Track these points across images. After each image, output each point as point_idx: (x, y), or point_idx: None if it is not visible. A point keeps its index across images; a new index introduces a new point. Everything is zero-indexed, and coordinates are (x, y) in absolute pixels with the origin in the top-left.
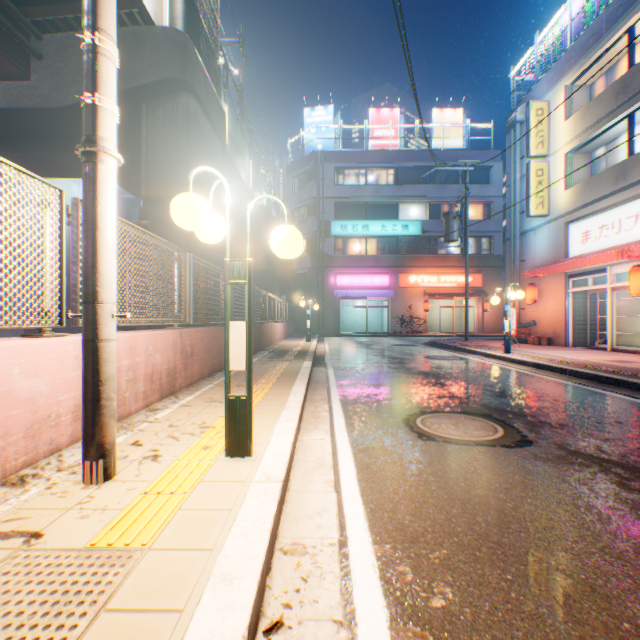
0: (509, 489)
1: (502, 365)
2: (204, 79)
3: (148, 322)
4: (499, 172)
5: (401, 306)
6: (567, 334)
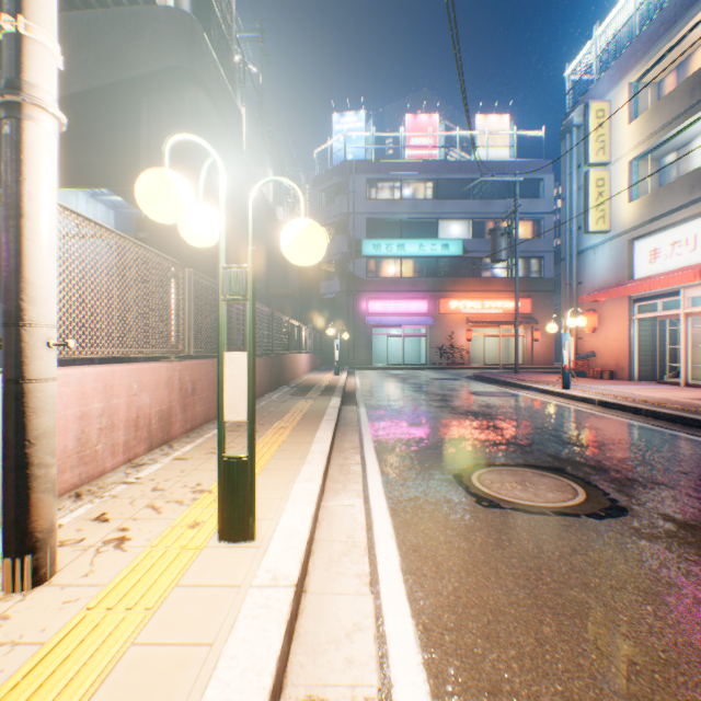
0: (616, 588)
1: (562, 403)
2: (215, 71)
3: (130, 353)
4: (550, 185)
5: (441, 335)
6: (632, 367)
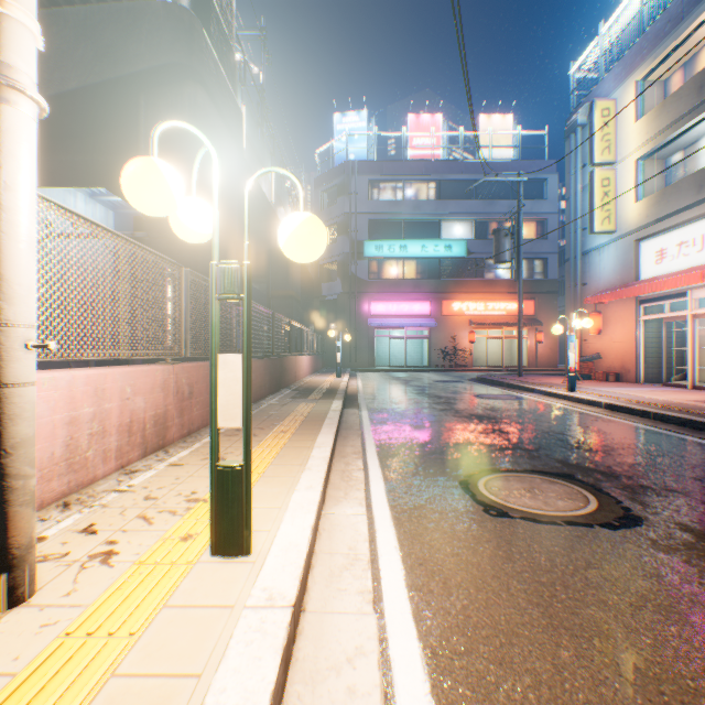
0: (636, 607)
1: (568, 406)
2: (215, 67)
3: (123, 355)
4: (554, 185)
5: (444, 337)
6: (638, 369)
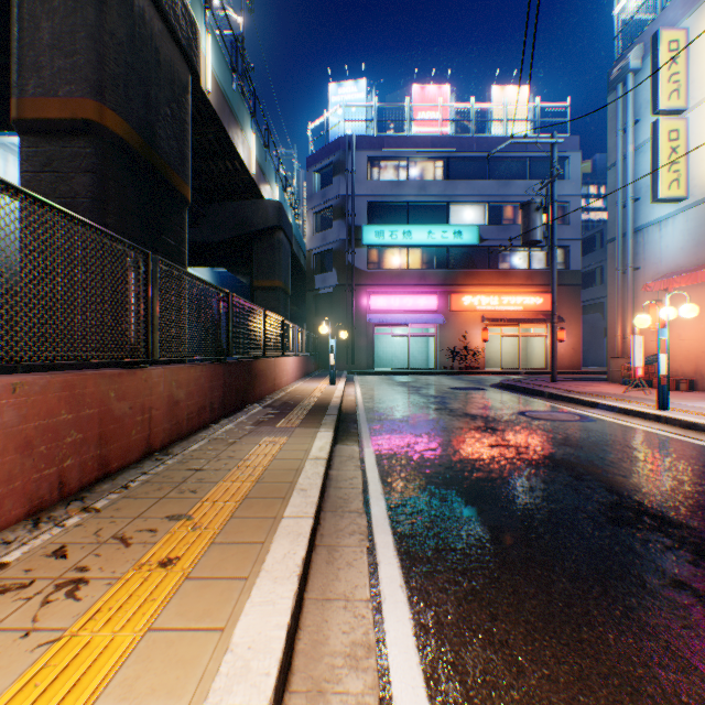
0: None
1: (680, 436)
2: None
3: None
4: (577, 164)
5: (452, 335)
6: None
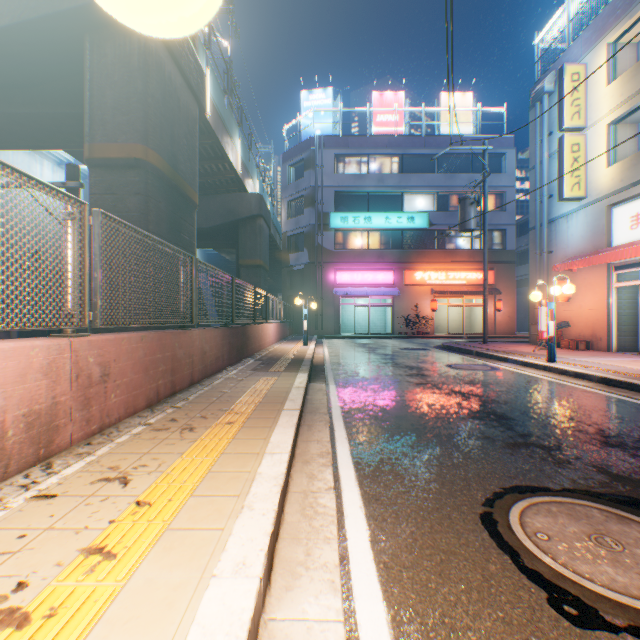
0: None
1: (553, 379)
2: None
3: None
4: (512, 160)
5: (406, 305)
6: (611, 337)
